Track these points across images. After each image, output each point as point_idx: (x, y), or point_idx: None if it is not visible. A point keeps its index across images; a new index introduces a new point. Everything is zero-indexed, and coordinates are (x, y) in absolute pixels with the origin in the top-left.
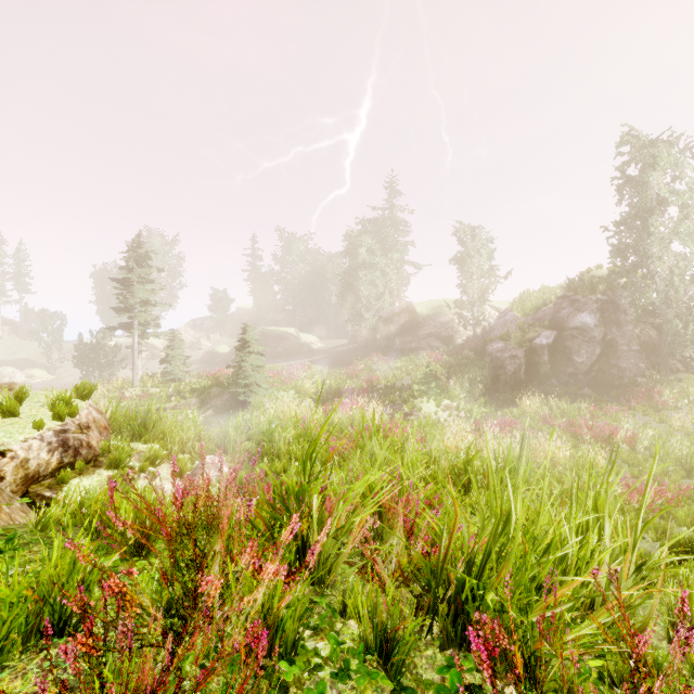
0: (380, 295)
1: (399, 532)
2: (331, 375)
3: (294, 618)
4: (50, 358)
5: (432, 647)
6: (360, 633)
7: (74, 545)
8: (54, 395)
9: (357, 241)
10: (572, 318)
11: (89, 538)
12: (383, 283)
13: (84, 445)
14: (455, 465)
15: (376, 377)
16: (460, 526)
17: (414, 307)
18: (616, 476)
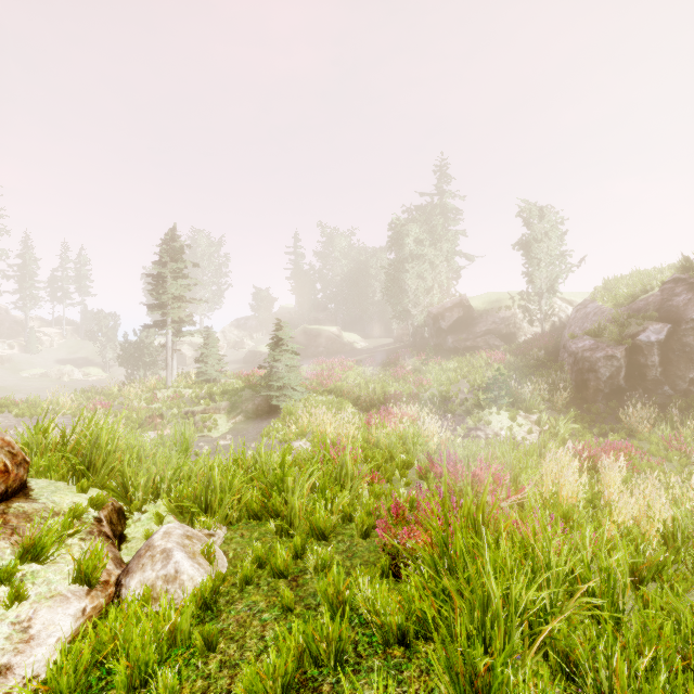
0: (428, 289)
1: None
2: (375, 377)
3: None
4: (105, 357)
5: None
6: None
7: None
8: None
9: (403, 230)
10: (692, 306)
11: None
12: (432, 276)
13: None
14: None
15: (427, 380)
16: None
17: (469, 301)
18: None
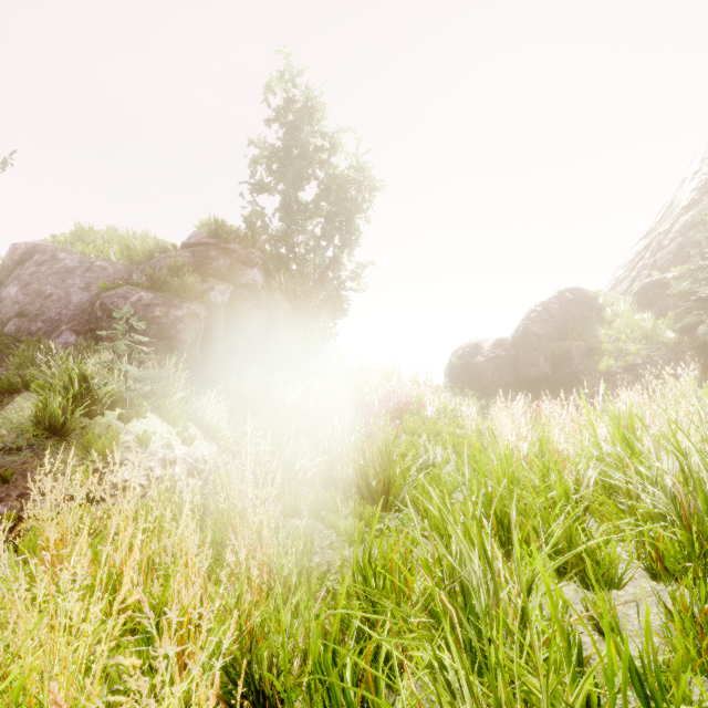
0: None
1: None
2: None
3: None
4: None
5: None
6: None
7: None
8: None
9: None
10: (238, 272)
11: None
12: None
13: None
14: None
15: None
16: None
17: None
18: None
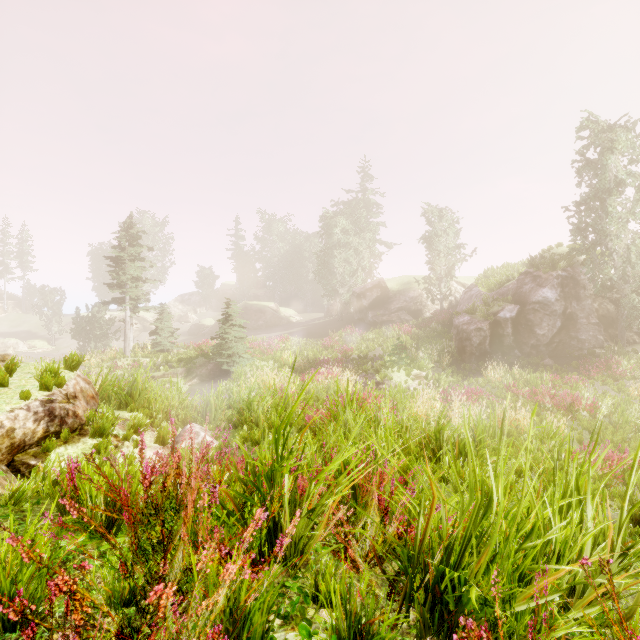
0: (353, 272)
1: (373, 511)
2: (308, 346)
3: (262, 610)
4: (50, 330)
5: (408, 637)
6: (333, 626)
7: (17, 541)
8: (43, 366)
9: (332, 222)
10: (534, 293)
11: (47, 523)
12: (356, 261)
13: (70, 414)
14: (427, 435)
15: (350, 348)
16: (436, 506)
17: (385, 283)
18: (578, 443)
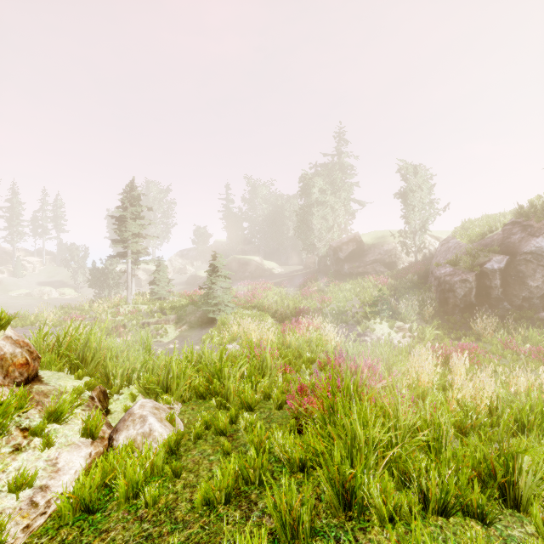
0: (330, 228)
1: None
2: (288, 295)
3: None
4: (76, 280)
5: None
6: None
7: None
8: None
9: (310, 182)
10: (525, 243)
11: None
12: (333, 217)
13: None
14: (491, 459)
15: (328, 298)
16: None
17: (361, 237)
18: None
